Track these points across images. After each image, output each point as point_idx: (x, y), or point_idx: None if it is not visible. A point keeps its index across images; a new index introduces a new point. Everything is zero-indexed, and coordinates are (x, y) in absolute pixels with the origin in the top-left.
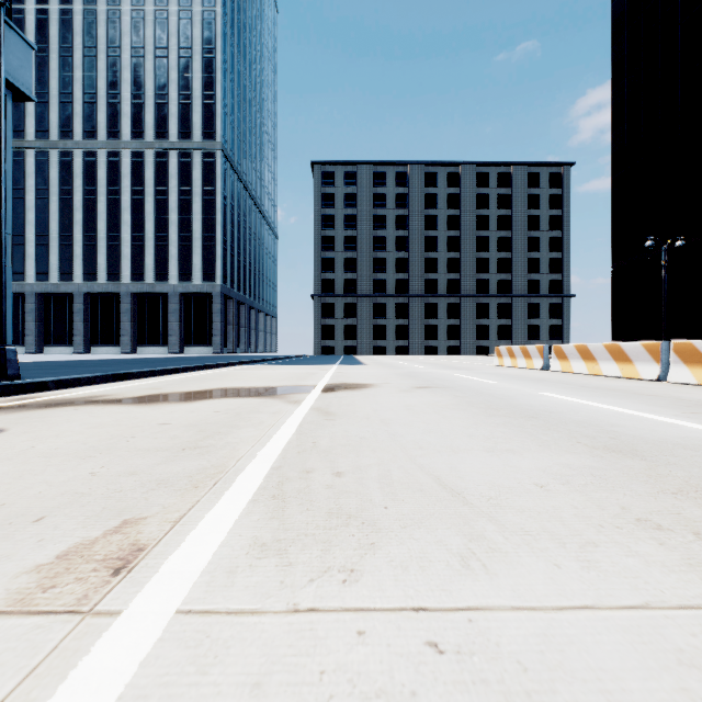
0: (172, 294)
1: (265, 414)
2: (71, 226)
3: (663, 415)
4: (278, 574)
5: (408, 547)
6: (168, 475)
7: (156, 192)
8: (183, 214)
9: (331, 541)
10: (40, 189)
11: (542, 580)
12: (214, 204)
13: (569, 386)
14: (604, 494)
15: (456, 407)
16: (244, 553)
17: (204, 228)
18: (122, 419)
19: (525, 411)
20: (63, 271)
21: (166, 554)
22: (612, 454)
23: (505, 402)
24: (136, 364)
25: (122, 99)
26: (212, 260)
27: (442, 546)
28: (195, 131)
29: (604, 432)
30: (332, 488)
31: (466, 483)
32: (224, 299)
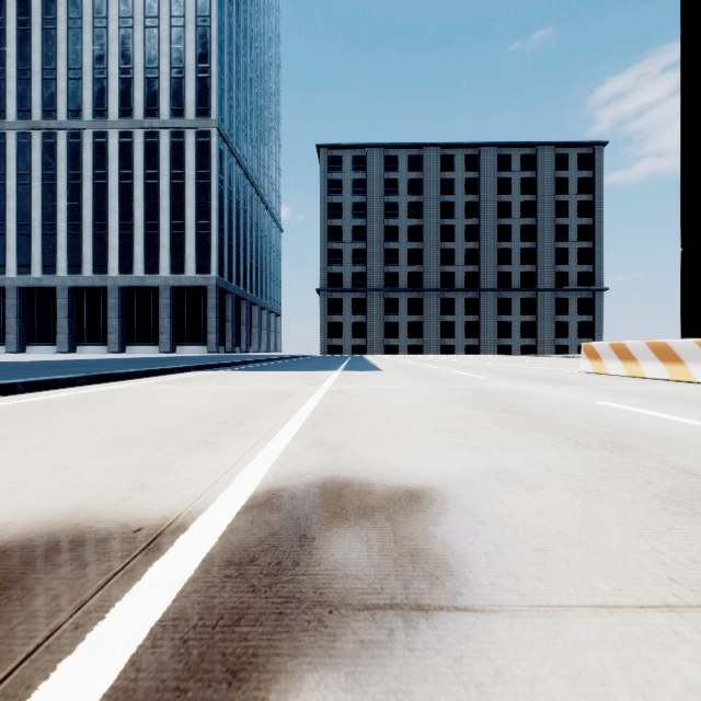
0: (163, 288)
1: None
2: (55, 214)
3: None
4: None
5: None
6: None
7: (146, 176)
8: (175, 199)
9: None
10: (21, 174)
11: None
12: (209, 188)
13: None
14: None
15: None
16: None
17: (198, 215)
18: None
19: None
20: (45, 263)
21: None
22: None
23: None
24: None
25: (109, 74)
26: (206, 250)
27: None
28: (188, 107)
29: None
30: None
31: None
32: (221, 294)
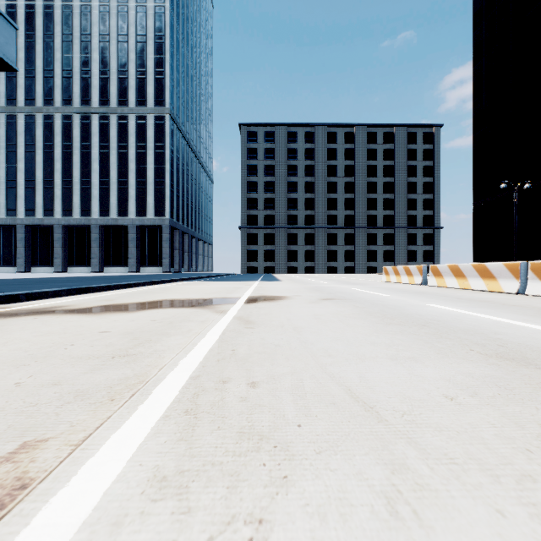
0: (131, 226)
1: (195, 322)
2: (53, 173)
3: (535, 323)
4: (171, 527)
5: (325, 483)
6: (89, 386)
7: (118, 147)
8: (140, 164)
9: (240, 473)
10: (28, 144)
11: (490, 539)
12: (163, 156)
13: (447, 298)
14: (517, 408)
15: (357, 316)
16: (138, 492)
17: (156, 175)
18: (69, 327)
19: (417, 320)
20: (46, 208)
21: (49, 494)
22: (507, 362)
23: (397, 311)
24: (99, 280)
25: (92, 74)
26: (162, 200)
27: (363, 481)
28: (149, 99)
29: (491, 340)
30: (246, 401)
31: (377, 394)
32: (171, 230)
